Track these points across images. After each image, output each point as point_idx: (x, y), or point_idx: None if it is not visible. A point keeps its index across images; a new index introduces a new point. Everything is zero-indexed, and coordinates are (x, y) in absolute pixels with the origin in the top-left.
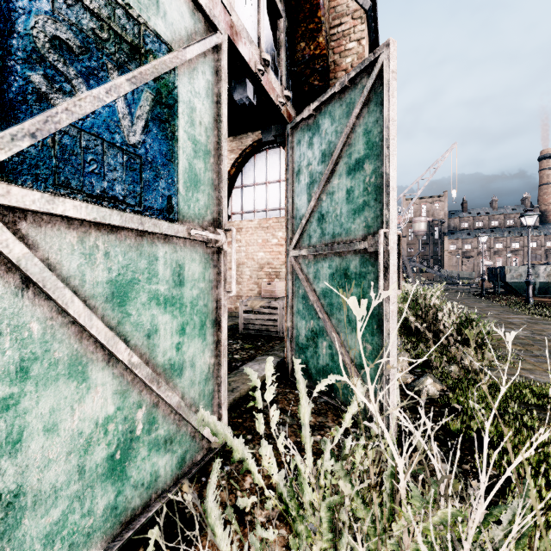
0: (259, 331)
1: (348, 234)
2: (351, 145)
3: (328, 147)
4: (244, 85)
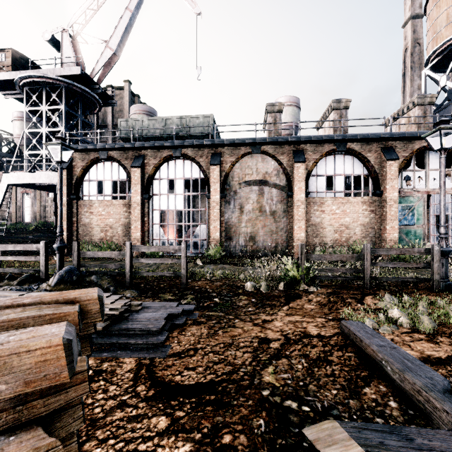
0: None
1: None
2: None
3: None
4: None
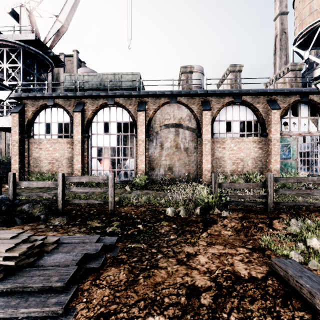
0: None
1: None
2: None
3: None
4: None
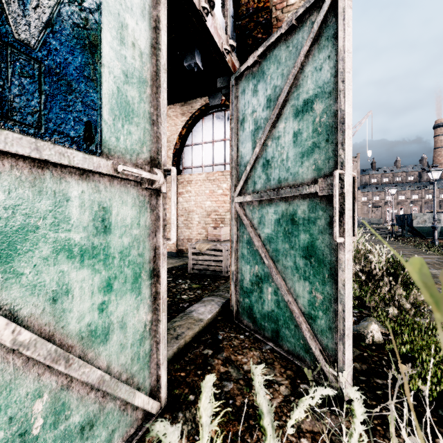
0: (206, 270)
1: (295, 178)
2: (299, 86)
3: (273, 92)
4: (192, 52)
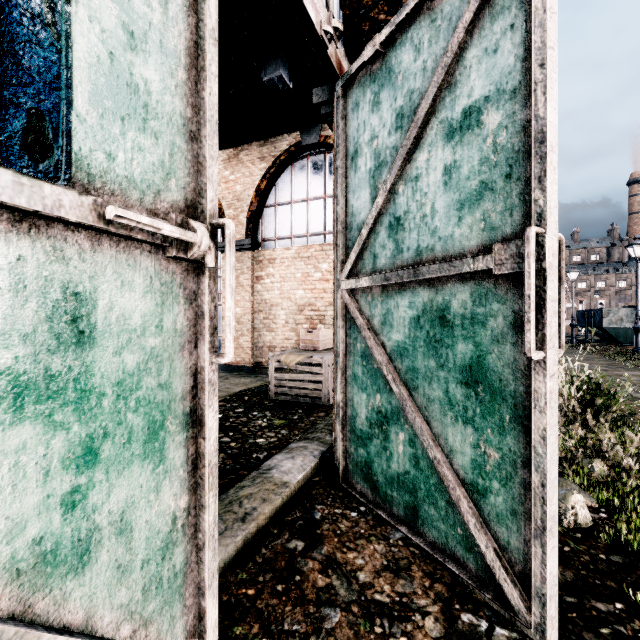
0: (296, 395)
1: (447, 246)
2: (454, 86)
3: (408, 101)
4: (275, 60)
